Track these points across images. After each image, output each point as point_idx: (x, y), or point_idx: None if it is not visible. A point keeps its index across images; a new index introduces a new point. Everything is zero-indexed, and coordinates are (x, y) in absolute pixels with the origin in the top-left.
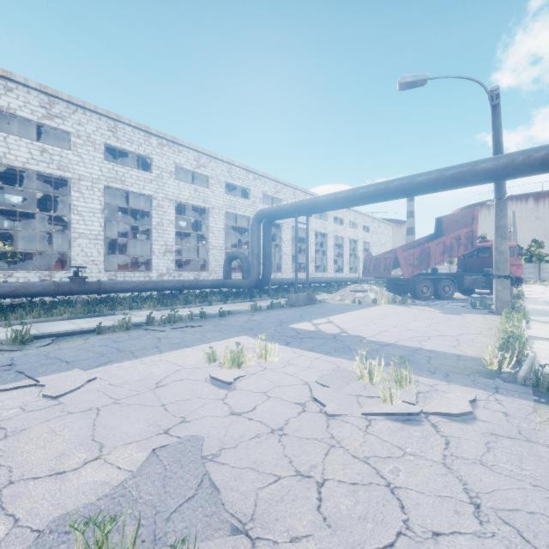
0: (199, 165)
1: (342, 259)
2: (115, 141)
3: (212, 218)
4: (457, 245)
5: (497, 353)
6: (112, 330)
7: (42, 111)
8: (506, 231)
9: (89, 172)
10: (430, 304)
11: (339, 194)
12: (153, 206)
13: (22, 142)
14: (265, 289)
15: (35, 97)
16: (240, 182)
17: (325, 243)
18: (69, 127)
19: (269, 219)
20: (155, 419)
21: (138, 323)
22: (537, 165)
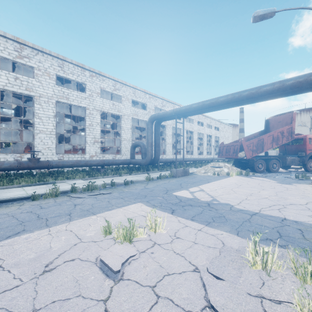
0: (115, 88)
1: (202, 147)
2: (62, 73)
3: (123, 121)
4: (281, 137)
5: None
6: (44, 197)
7: (15, 53)
8: None
9: (46, 92)
10: (265, 176)
11: (205, 102)
12: (87, 113)
13: (3, 73)
14: (156, 165)
15: (11, 44)
16: (141, 99)
17: (192, 137)
18: (33, 64)
19: (158, 120)
20: None
21: (66, 191)
22: None
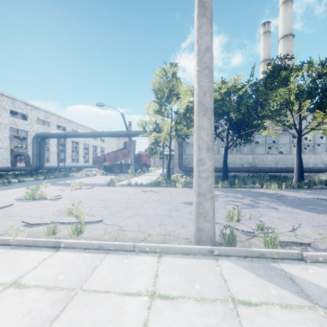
0: None
1: (88, 155)
2: None
3: None
4: (128, 153)
5: (106, 181)
6: None
7: None
8: (132, 151)
9: None
10: (116, 175)
11: (78, 133)
12: None
13: None
14: (39, 172)
15: None
16: (21, 110)
17: (78, 147)
18: None
19: (43, 137)
20: (21, 195)
21: None
22: (133, 135)
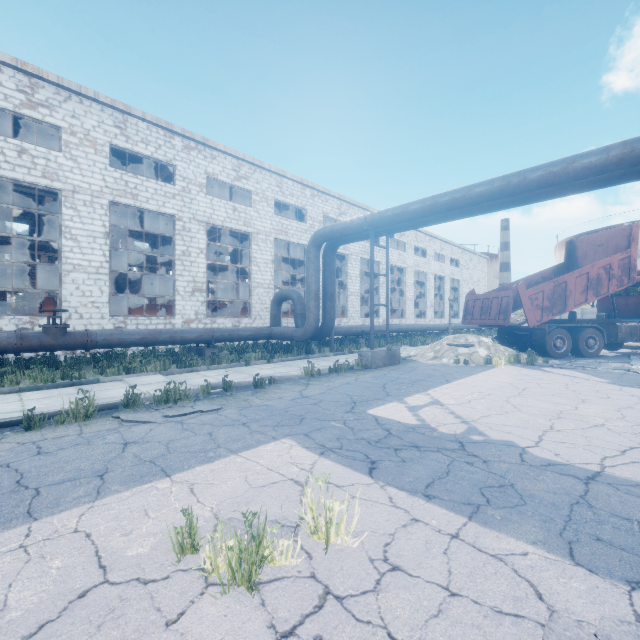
0: (239, 176)
1: (425, 301)
2: (124, 142)
3: (256, 246)
4: (607, 278)
5: None
6: (57, 421)
7: (20, 97)
8: None
9: (88, 182)
10: (574, 366)
11: (440, 197)
12: (177, 229)
13: None
14: (326, 340)
15: (10, 77)
16: (294, 199)
17: (403, 280)
18: (58, 120)
19: (332, 243)
20: None
21: (114, 404)
22: None
